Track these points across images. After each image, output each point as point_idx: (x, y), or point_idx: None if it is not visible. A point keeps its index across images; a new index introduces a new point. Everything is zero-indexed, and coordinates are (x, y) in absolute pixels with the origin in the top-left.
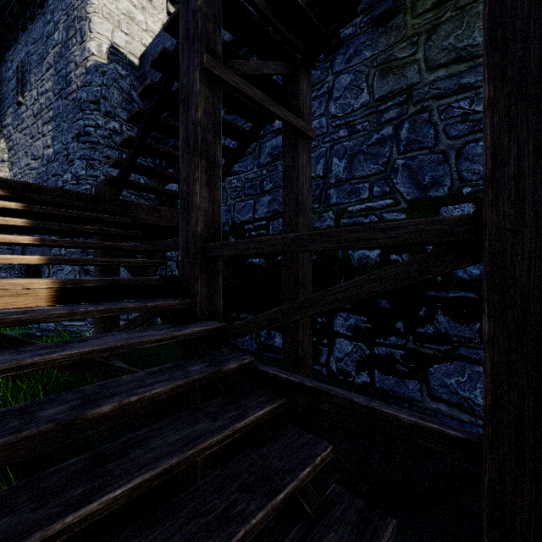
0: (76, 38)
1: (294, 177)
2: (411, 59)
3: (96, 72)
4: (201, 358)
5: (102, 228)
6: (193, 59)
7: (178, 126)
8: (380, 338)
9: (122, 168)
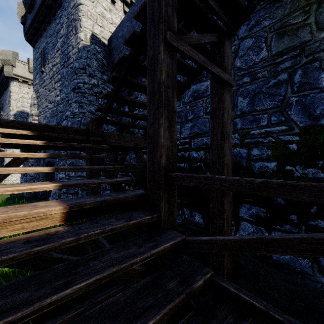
0: (73, 31)
1: (220, 115)
2: (303, 23)
3: (84, 50)
4: (171, 269)
5: (92, 155)
6: (158, 36)
7: (139, 83)
8: (277, 225)
9: (102, 112)
